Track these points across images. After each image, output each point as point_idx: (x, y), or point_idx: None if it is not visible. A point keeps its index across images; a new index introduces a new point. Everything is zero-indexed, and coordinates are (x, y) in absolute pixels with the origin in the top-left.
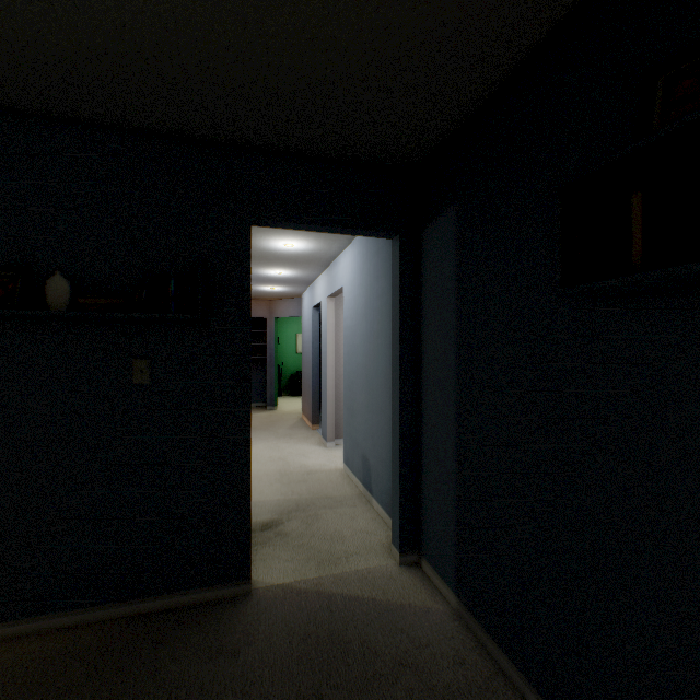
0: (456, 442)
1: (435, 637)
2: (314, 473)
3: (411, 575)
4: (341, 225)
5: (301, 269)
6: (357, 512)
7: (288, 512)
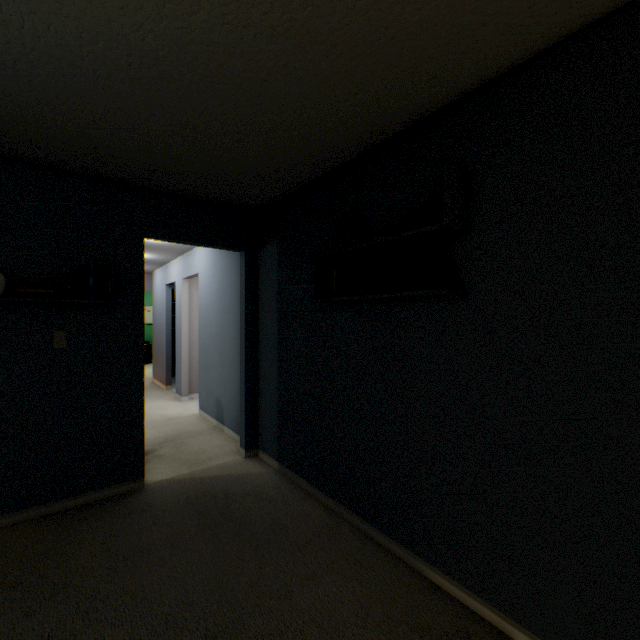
0: (278, 375)
1: (266, 481)
2: (175, 419)
3: (253, 461)
4: (207, 243)
5: (159, 254)
6: (213, 437)
7: (159, 444)
